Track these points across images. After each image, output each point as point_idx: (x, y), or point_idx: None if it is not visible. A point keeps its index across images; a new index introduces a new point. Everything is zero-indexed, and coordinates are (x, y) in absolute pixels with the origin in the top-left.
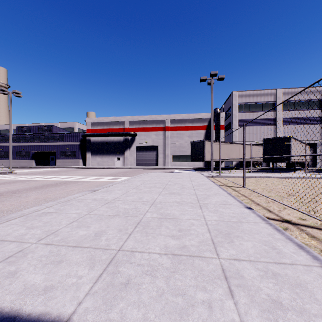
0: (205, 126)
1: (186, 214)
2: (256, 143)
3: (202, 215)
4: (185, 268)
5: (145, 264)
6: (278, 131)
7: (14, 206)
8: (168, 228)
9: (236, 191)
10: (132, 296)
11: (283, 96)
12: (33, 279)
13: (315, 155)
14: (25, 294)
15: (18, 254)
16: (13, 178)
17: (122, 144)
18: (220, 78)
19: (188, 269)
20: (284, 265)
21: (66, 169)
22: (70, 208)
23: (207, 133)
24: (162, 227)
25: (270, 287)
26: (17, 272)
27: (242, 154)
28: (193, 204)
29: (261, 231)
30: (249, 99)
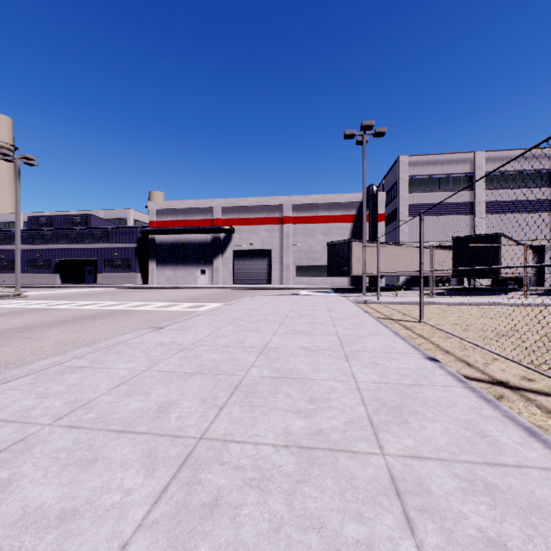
0: (352, 215)
1: (321, 370)
2: (440, 245)
3: (349, 371)
4: (322, 474)
5: (248, 467)
6: (479, 224)
7: (20, 355)
8: (289, 397)
9: (408, 328)
10: (223, 530)
11: (486, 164)
12: (40, 496)
13: (550, 265)
14: (24, 527)
15: (17, 447)
16: (22, 305)
17: (209, 246)
18: (379, 132)
19: (328, 477)
20: (504, 468)
21: (113, 290)
22: (116, 358)
23: (356, 228)
24: (279, 395)
25: (482, 513)
26: (13, 481)
27: (416, 264)
28: (333, 351)
29: (457, 402)
30: (428, 170)
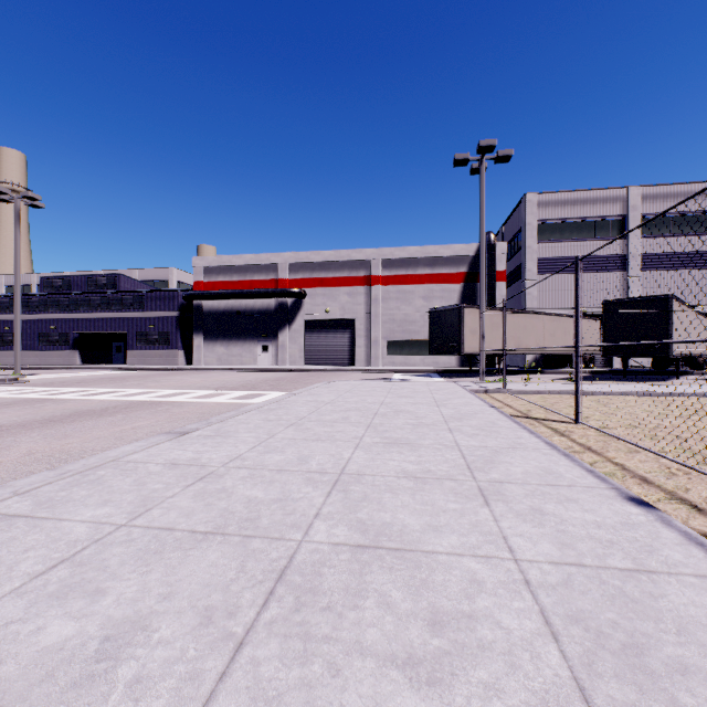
0: (462, 273)
1: (444, 529)
2: (589, 311)
3: (497, 532)
4: None
5: None
6: (633, 284)
7: None
8: (388, 607)
9: (562, 434)
10: None
11: (644, 203)
12: None
13: None
14: None
15: None
16: (13, 394)
17: (273, 315)
18: (502, 156)
19: None
20: None
21: (145, 373)
22: (84, 496)
23: (467, 290)
24: (367, 601)
25: None
26: None
27: (550, 338)
28: (458, 482)
29: None
30: (565, 212)
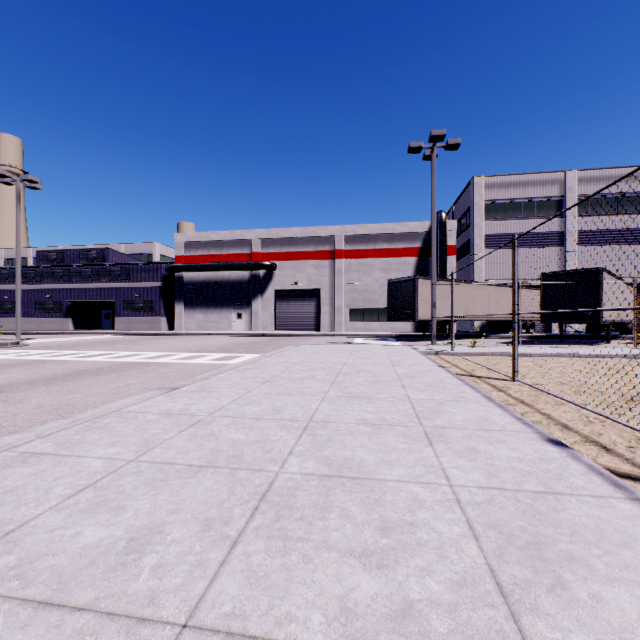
0: (416, 248)
1: (394, 463)
2: (528, 283)
3: (437, 465)
4: None
5: None
6: (570, 257)
7: None
8: (348, 518)
9: (500, 390)
10: None
11: (579, 185)
12: None
13: None
14: None
15: None
16: (17, 356)
17: (247, 285)
18: (451, 144)
19: None
20: None
21: (132, 337)
22: (96, 438)
23: (421, 263)
24: (332, 514)
25: None
26: None
27: (495, 306)
28: (407, 427)
29: (632, 532)
30: (508, 193)
